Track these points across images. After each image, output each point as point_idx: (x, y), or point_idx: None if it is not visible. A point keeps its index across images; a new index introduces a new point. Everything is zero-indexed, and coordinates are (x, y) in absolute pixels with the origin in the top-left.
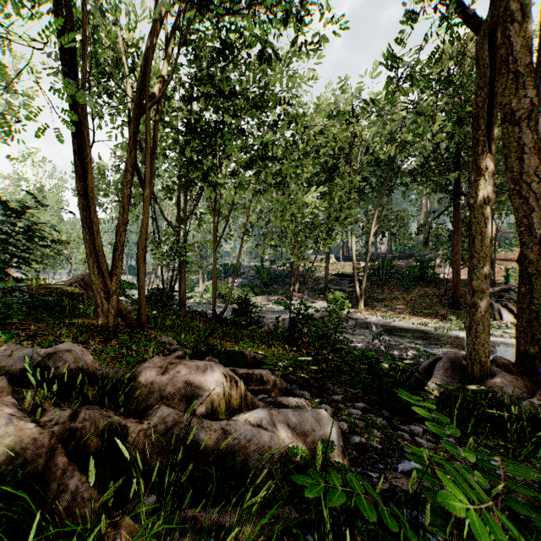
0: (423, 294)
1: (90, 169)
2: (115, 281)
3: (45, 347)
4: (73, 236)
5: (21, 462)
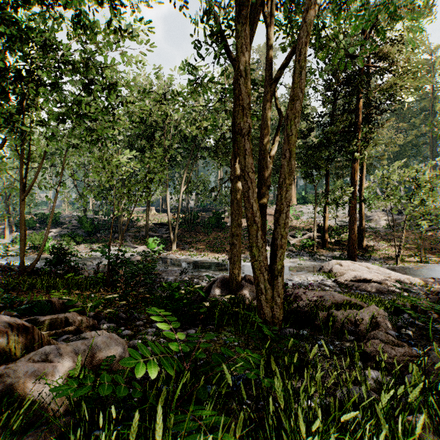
0: (217, 237)
1: None
2: None
3: None
4: None
5: None
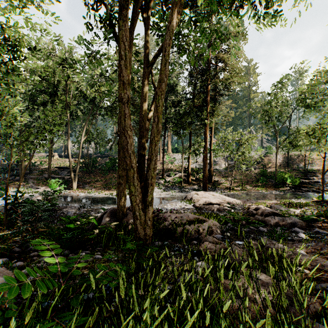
0: (112, 177)
1: None
2: None
3: None
4: None
5: None
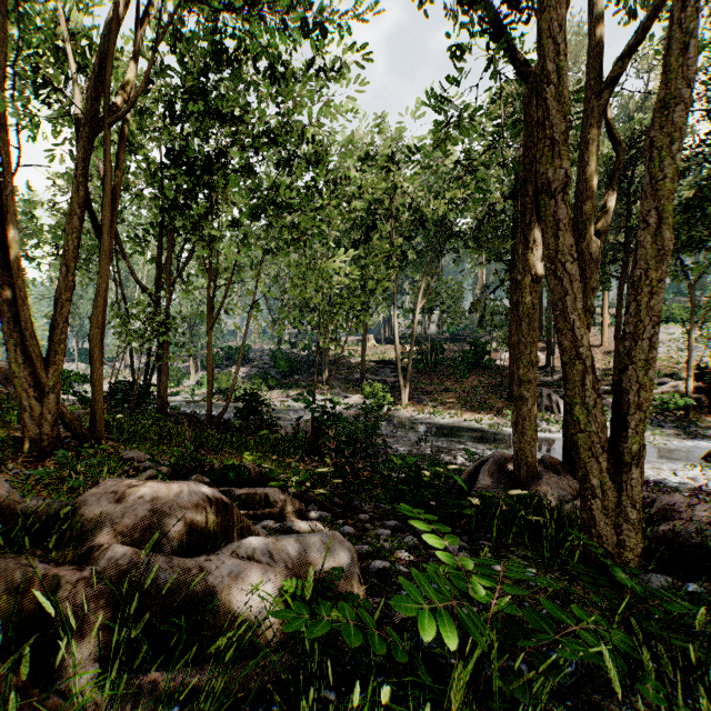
0: (477, 385)
1: (10, 207)
2: (53, 373)
3: None
4: None
5: None
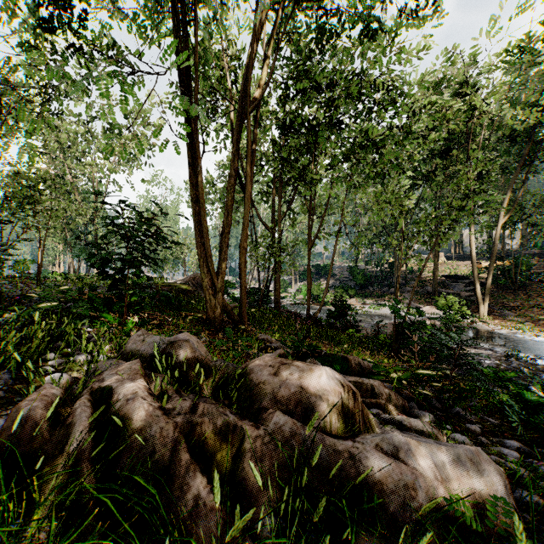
0: None
1: (200, 177)
2: (220, 280)
3: (167, 336)
4: (186, 241)
5: (150, 450)
